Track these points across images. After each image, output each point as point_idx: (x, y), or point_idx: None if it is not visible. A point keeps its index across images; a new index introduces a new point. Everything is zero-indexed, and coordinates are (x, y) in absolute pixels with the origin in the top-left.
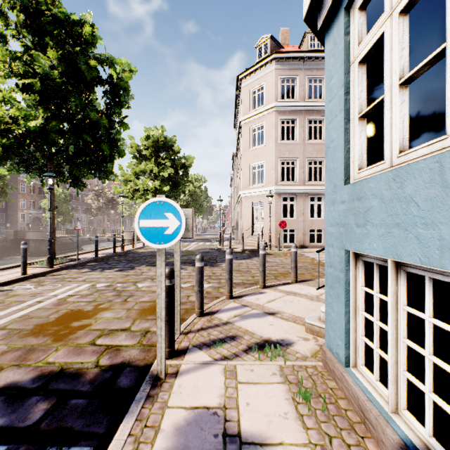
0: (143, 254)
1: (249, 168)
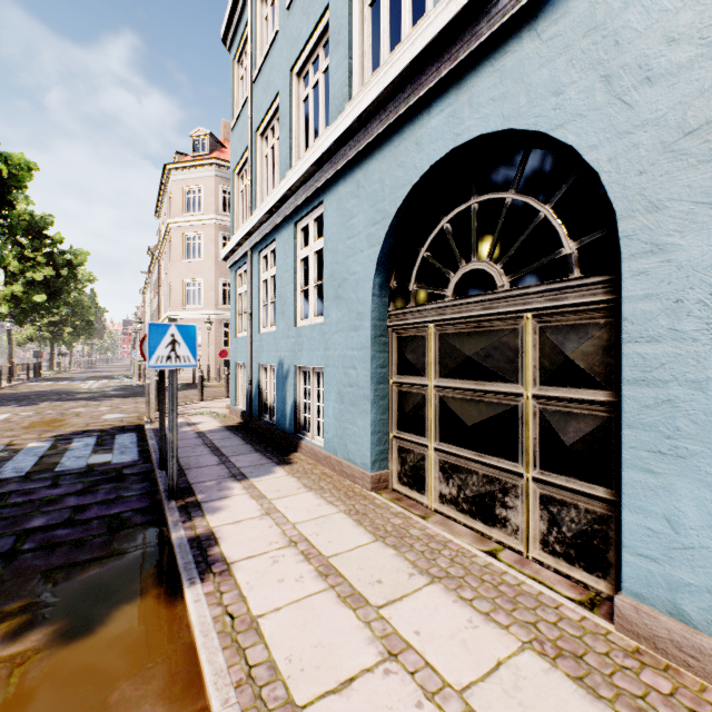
0: (24, 394)
1: (182, 284)
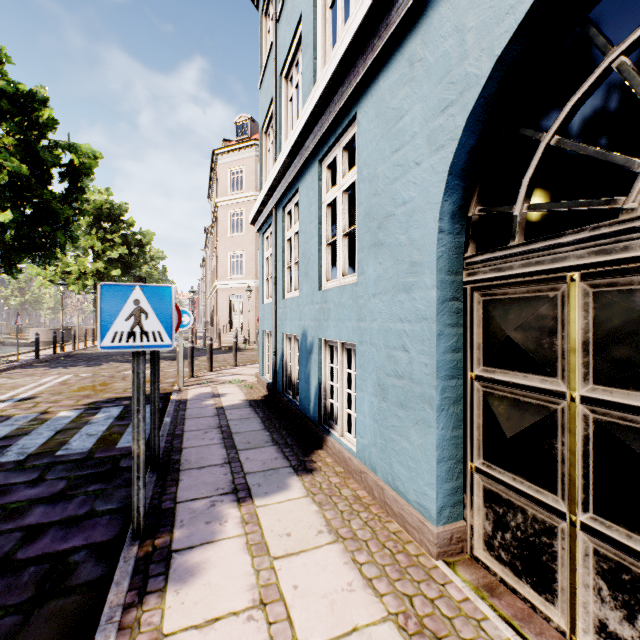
0: (98, 355)
1: (227, 256)
